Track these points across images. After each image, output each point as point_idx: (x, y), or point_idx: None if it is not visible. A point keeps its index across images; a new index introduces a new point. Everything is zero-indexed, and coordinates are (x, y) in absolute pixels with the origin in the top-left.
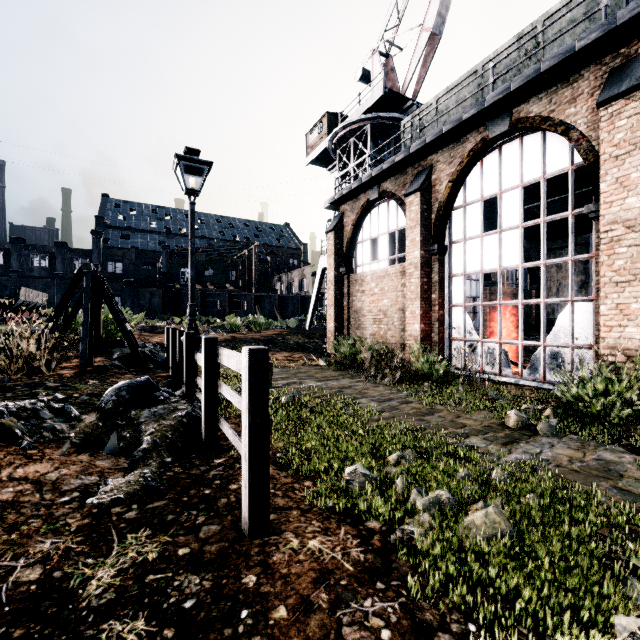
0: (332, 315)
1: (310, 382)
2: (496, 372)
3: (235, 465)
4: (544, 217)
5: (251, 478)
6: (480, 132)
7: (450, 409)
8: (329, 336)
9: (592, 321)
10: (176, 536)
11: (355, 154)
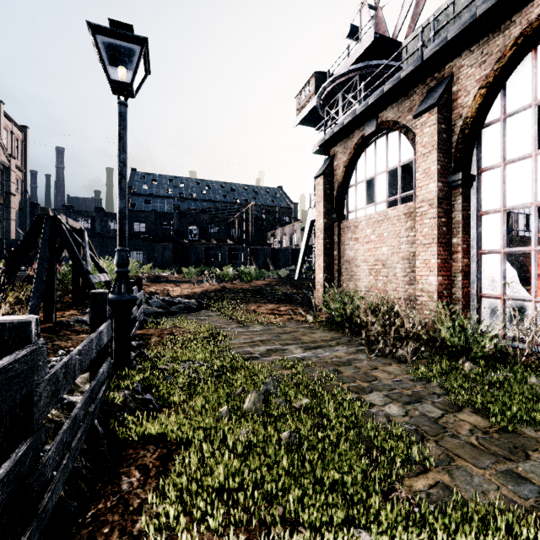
0: (321, 265)
1: (295, 350)
2: None
3: None
4: None
5: None
6: (537, 5)
7: None
8: (318, 288)
9: None
10: None
11: (343, 110)
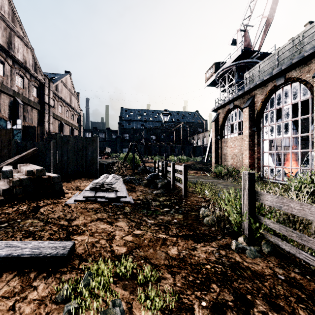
0: (214, 156)
1: (202, 180)
2: (281, 179)
3: (179, 191)
4: (300, 117)
5: (184, 187)
6: (273, 82)
7: None
8: (212, 164)
9: None
10: (170, 197)
11: (229, 79)
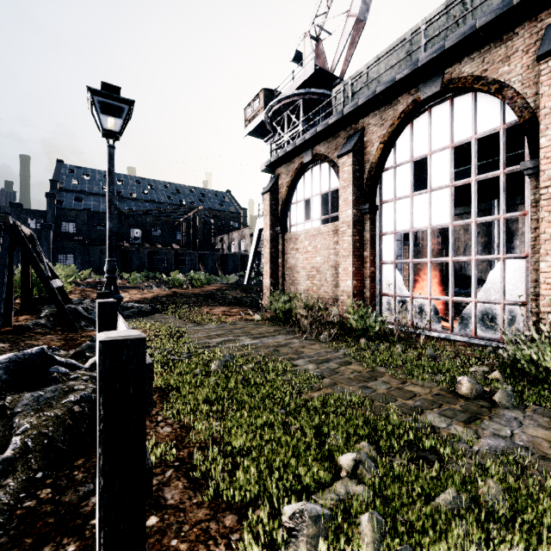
0: (268, 271)
1: (245, 340)
2: (426, 327)
3: None
4: (475, 176)
5: None
6: (411, 94)
7: (393, 372)
8: (265, 291)
9: (524, 278)
10: None
11: (289, 127)
